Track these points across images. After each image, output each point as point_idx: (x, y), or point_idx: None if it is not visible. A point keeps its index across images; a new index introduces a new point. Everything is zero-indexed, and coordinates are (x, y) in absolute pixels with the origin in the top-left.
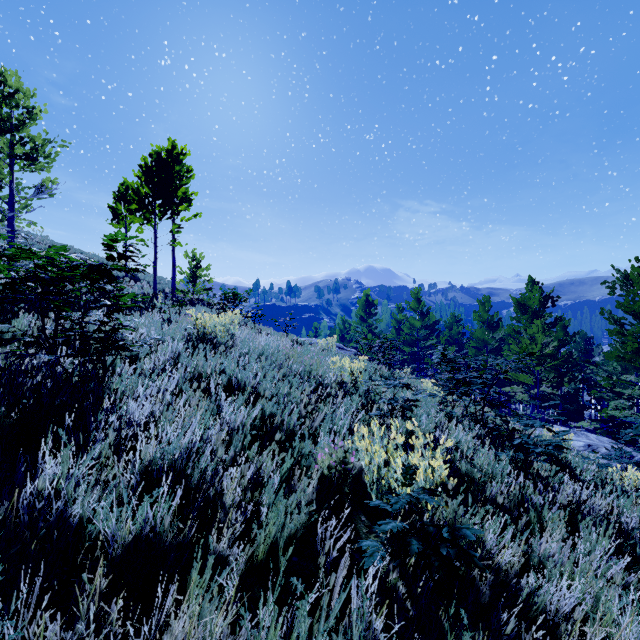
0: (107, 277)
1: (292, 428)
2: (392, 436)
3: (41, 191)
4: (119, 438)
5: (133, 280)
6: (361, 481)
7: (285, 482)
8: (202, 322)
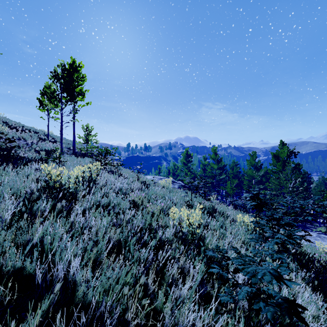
0: None
1: None
2: None
3: None
4: None
5: (52, 142)
6: None
7: None
8: (52, 176)
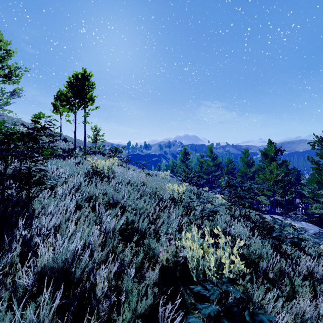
0: (33, 140)
1: (144, 230)
2: (206, 239)
3: (13, 94)
4: (30, 244)
5: (64, 141)
6: (186, 264)
7: (139, 267)
8: (95, 165)
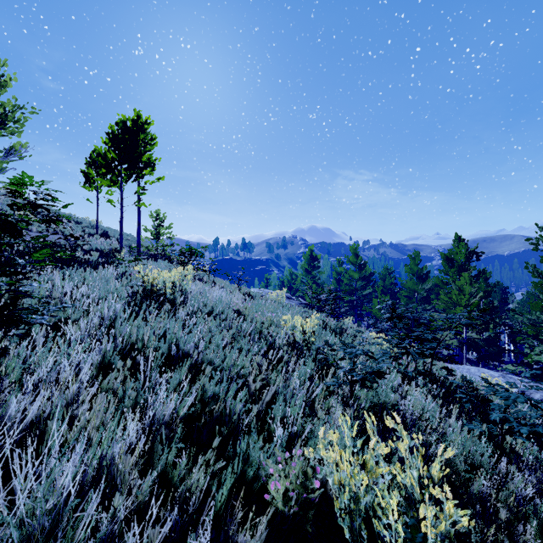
0: (6, 230)
1: (237, 418)
2: (370, 445)
3: (11, 154)
4: None
5: (104, 237)
6: (325, 494)
7: (225, 505)
8: (149, 279)
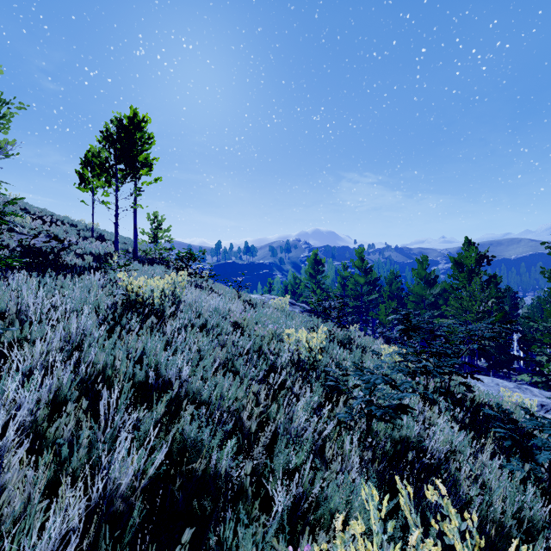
0: None
1: (224, 480)
2: (411, 541)
3: None
4: None
5: (100, 240)
6: None
7: None
8: (133, 288)
